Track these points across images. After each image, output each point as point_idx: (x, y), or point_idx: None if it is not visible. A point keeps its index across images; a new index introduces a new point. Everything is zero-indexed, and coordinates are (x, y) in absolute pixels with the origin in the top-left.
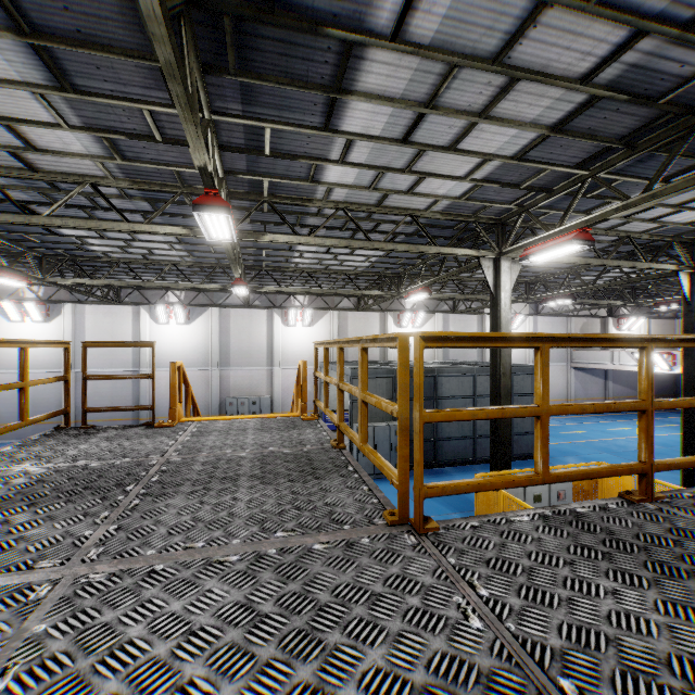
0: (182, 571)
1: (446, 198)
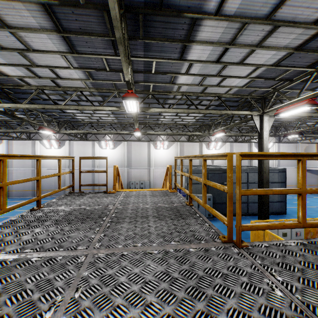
0: (135, 256)
1: (236, 87)
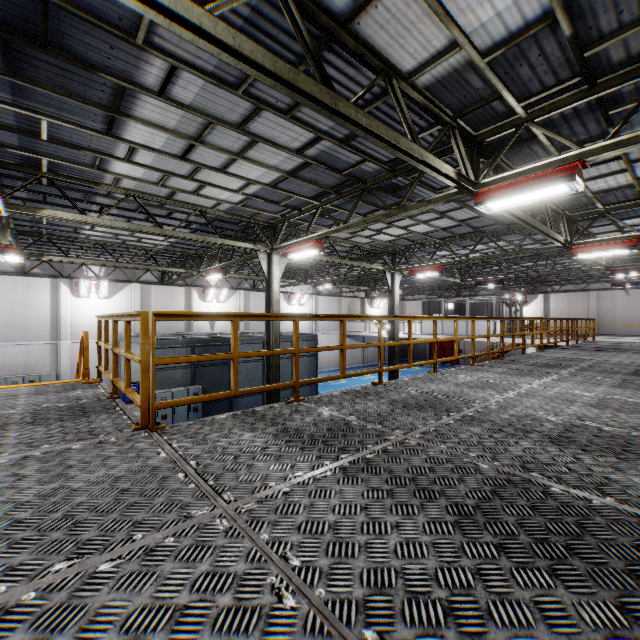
0: None
1: (227, 202)
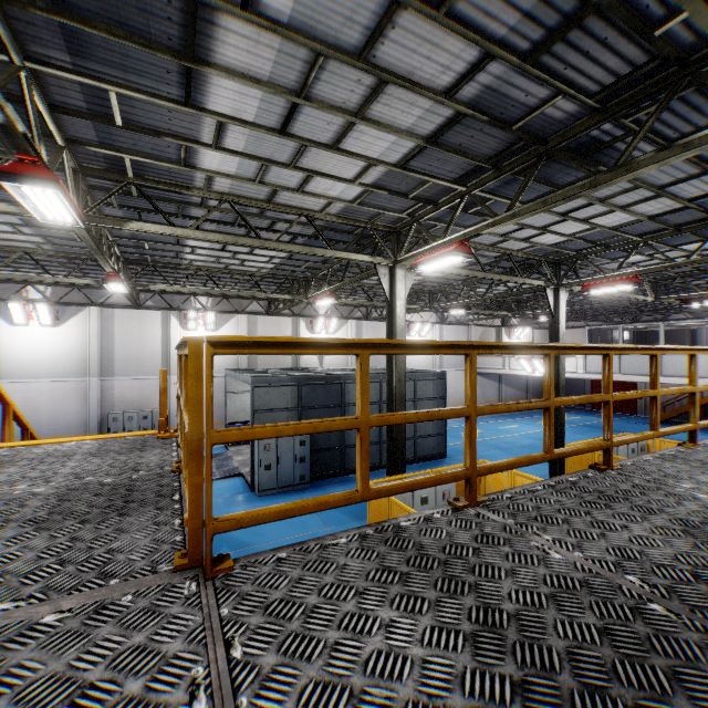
0: None
1: (339, 200)
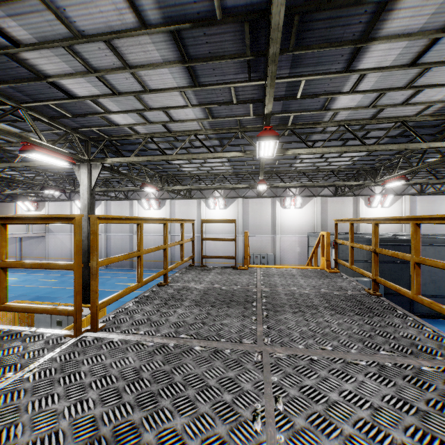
0: (332, 364)
1: (439, 102)
